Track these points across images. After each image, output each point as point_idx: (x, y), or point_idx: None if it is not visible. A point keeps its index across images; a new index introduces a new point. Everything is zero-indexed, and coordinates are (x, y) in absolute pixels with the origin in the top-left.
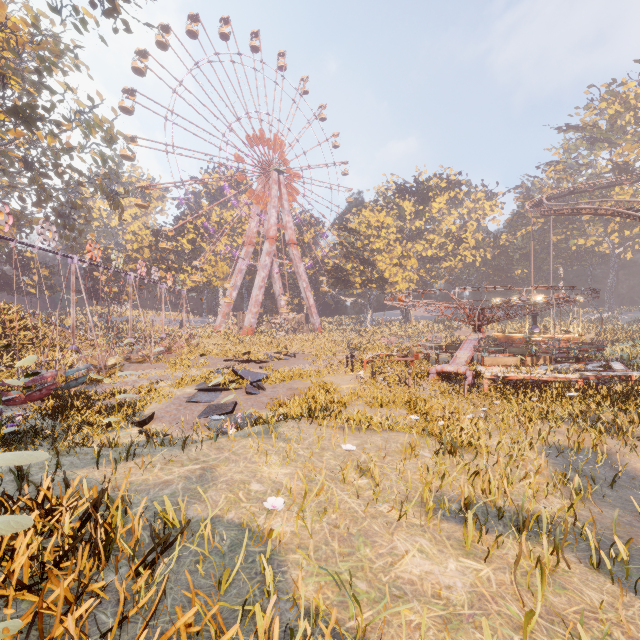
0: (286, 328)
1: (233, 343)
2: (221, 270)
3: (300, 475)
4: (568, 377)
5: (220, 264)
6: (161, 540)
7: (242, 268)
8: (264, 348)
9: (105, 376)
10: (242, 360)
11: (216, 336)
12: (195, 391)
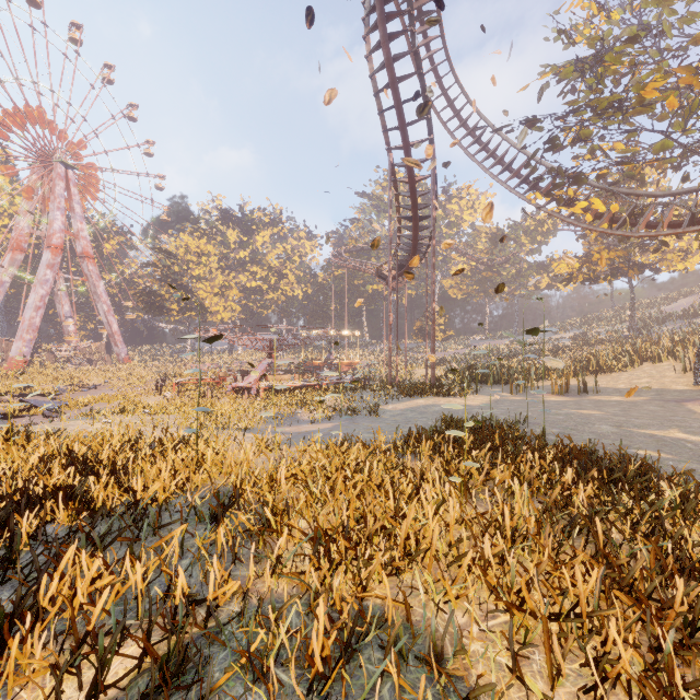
0: (78, 359)
1: None
2: None
3: (118, 420)
4: (311, 384)
5: None
6: (58, 430)
7: (4, 280)
8: (50, 382)
9: None
10: (23, 394)
11: None
12: None
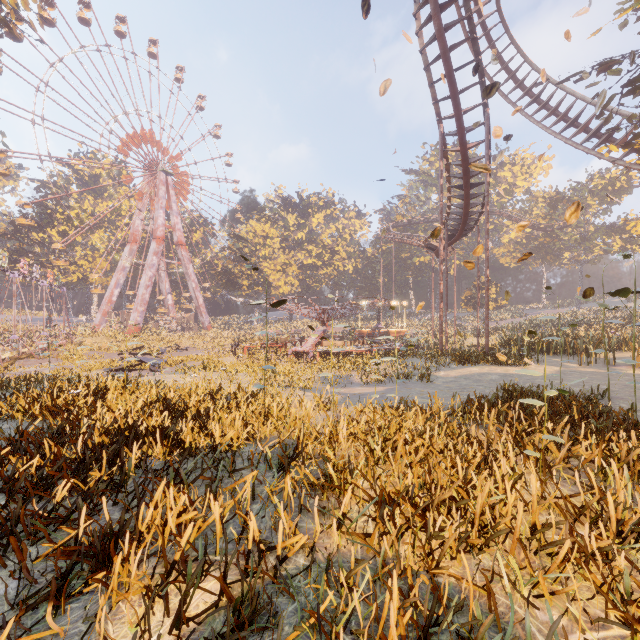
0: (175, 327)
1: (120, 341)
2: (100, 266)
3: (202, 375)
4: (362, 350)
5: (99, 260)
6: (158, 381)
7: (125, 266)
8: (155, 344)
9: (3, 367)
10: (137, 353)
11: (99, 335)
12: (105, 373)
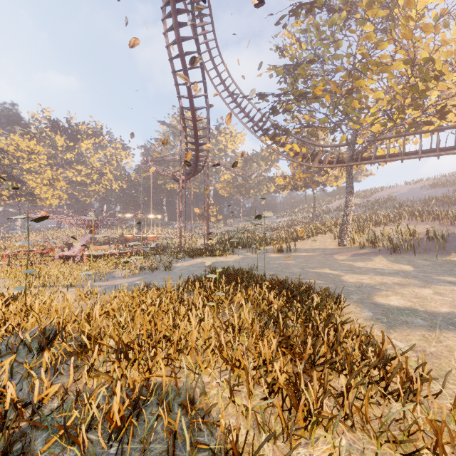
0: None
1: None
2: None
3: None
4: (124, 251)
5: None
6: None
7: None
8: None
9: None
10: None
11: None
12: None
